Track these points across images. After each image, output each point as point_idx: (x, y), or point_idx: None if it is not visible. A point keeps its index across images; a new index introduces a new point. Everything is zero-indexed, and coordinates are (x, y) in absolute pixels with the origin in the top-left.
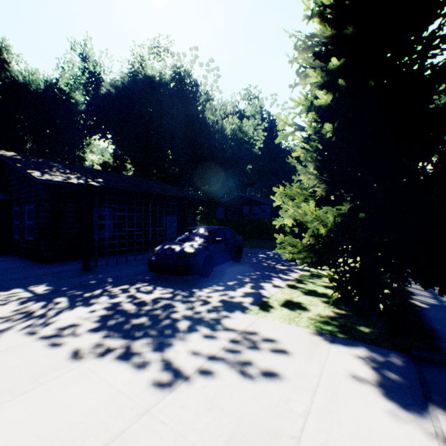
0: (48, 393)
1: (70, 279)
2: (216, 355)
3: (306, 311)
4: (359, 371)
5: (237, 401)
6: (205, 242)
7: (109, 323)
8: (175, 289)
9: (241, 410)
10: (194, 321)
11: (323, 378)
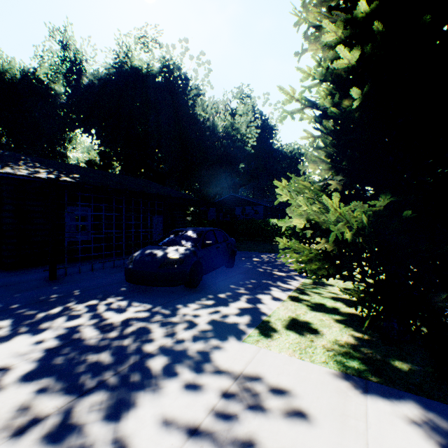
0: None
1: (27, 292)
2: (201, 426)
3: (319, 336)
4: None
5: None
6: (192, 247)
7: (54, 363)
8: (154, 305)
9: None
10: (174, 357)
11: None
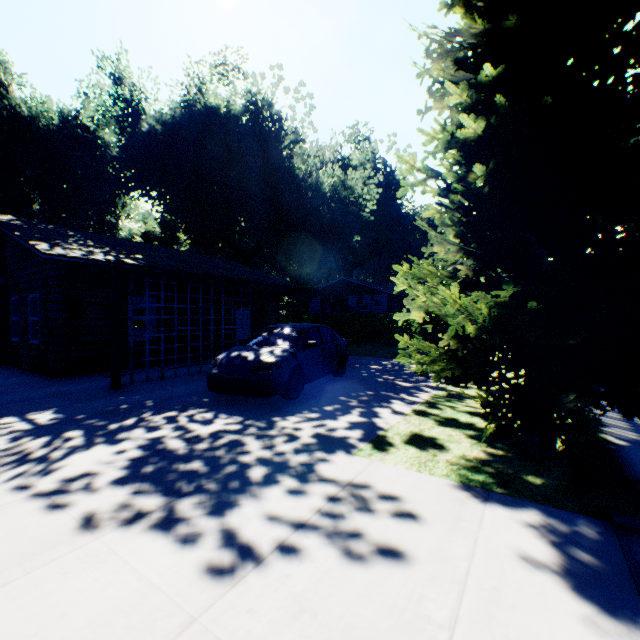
0: (36, 588)
1: (90, 402)
2: (306, 523)
3: (444, 451)
4: (532, 548)
5: (340, 601)
6: (291, 348)
7: (144, 470)
8: (246, 417)
9: (346, 618)
10: (274, 467)
11: (476, 560)
